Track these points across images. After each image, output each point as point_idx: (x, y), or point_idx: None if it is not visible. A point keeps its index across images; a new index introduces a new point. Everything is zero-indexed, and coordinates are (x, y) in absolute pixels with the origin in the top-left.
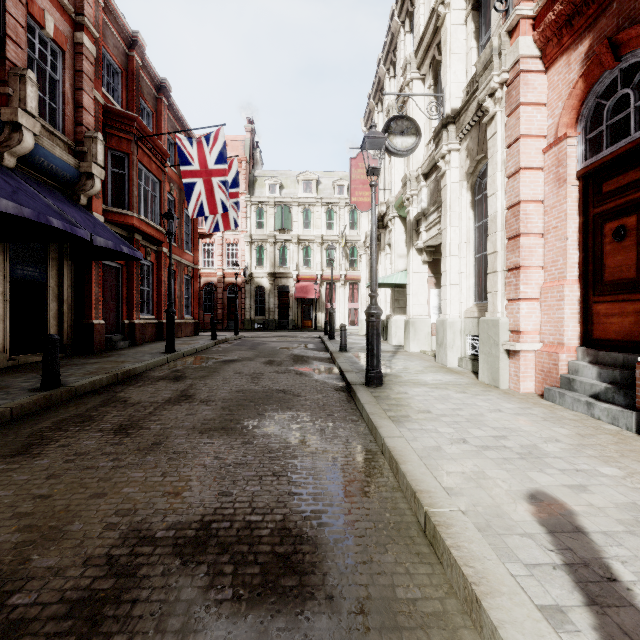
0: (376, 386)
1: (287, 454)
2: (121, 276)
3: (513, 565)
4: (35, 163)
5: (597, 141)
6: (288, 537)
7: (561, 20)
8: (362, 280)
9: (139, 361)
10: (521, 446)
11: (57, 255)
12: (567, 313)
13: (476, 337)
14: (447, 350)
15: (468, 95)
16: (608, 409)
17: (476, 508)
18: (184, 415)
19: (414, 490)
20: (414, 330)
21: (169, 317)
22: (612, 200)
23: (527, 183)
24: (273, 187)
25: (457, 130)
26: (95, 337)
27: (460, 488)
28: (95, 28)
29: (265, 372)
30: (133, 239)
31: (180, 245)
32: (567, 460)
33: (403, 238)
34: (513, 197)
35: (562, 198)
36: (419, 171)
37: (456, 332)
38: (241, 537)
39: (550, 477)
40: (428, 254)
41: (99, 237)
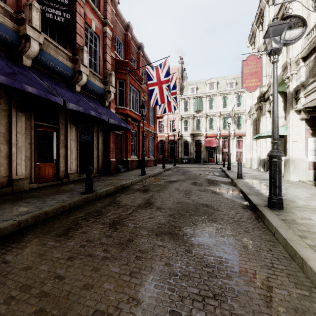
0: (278, 209)
1: (221, 271)
2: (122, 138)
3: None
4: (88, 89)
5: None
6: None
7: None
8: (247, 135)
9: (128, 179)
10: None
11: (97, 129)
12: None
13: None
14: None
15: None
16: None
17: None
18: (147, 218)
19: None
20: (293, 166)
21: (142, 157)
22: None
23: None
24: (192, 89)
25: None
26: (111, 166)
27: None
28: (111, 23)
29: (192, 190)
30: (127, 120)
31: (148, 122)
32: None
33: (281, 105)
34: None
35: None
36: (298, 56)
37: None
38: None
39: None
40: (306, 113)
41: (111, 119)
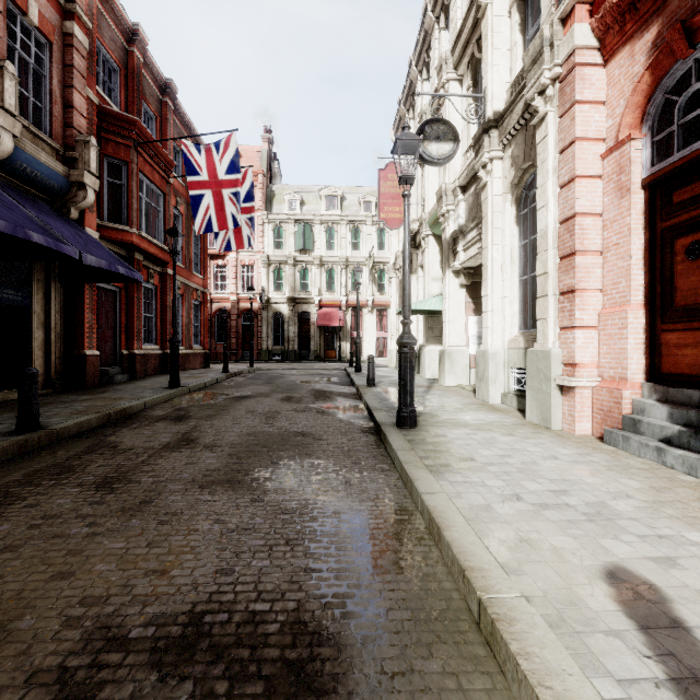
0: (409, 427)
1: (304, 515)
2: (119, 301)
3: (602, 682)
4: (16, 170)
5: (666, 144)
6: (303, 635)
7: (624, 4)
8: (391, 306)
9: (137, 398)
10: (587, 504)
11: (43, 276)
12: (631, 343)
13: (522, 370)
14: (489, 385)
15: (513, 95)
16: (684, 456)
17: (543, 592)
18: (183, 464)
19: (463, 567)
20: (450, 362)
21: (173, 347)
22: (685, 212)
23: (583, 193)
24: (293, 203)
25: (500, 135)
26: (88, 370)
27: (520, 563)
28: (88, 17)
29: (282, 410)
30: (133, 259)
31: (188, 266)
32: (645, 522)
33: (438, 259)
34: (567, 209)
35: (625, 210)
36: (456, 183)
37: (499, 364)
38: (241, 636)
39: (628, 546)
40: (466, 277)
41: (90, 255)
